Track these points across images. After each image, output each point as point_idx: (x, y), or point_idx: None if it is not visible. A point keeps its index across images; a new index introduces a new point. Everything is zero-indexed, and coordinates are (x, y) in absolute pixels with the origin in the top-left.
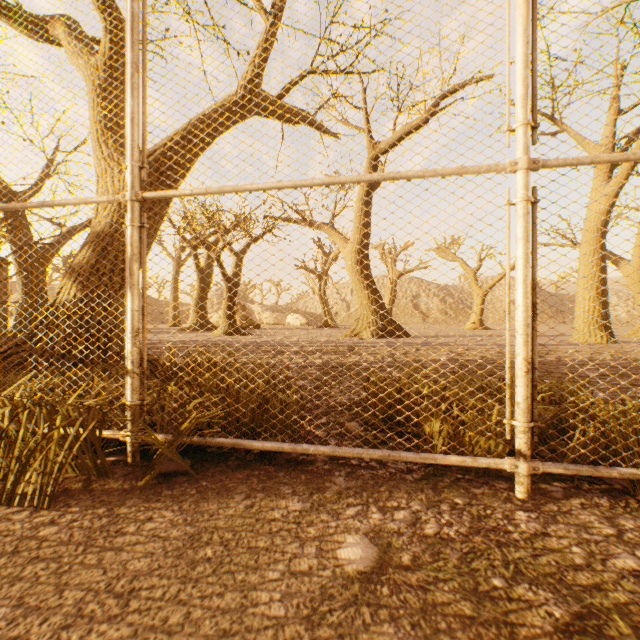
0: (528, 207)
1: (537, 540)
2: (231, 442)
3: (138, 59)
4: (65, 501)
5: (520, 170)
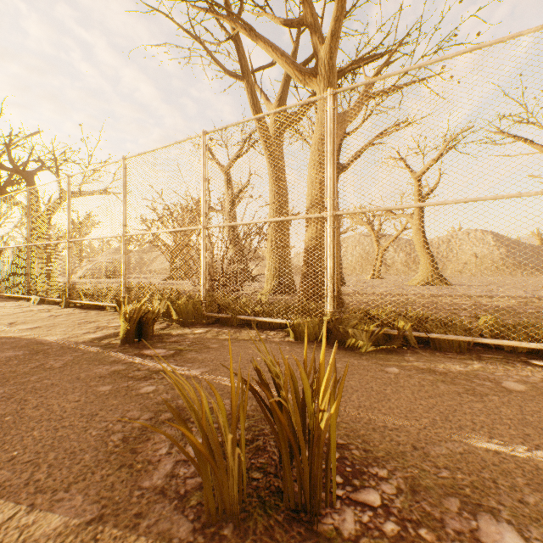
0: None
1: None
2: None
3: None
4: None
5: None
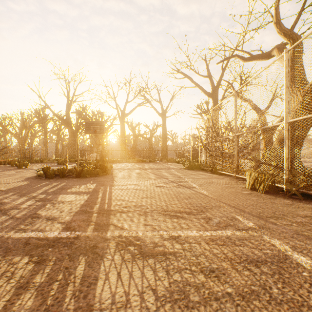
0: None
1: None
2: None
3: (287, 84)
4: (266, 194)
5: None
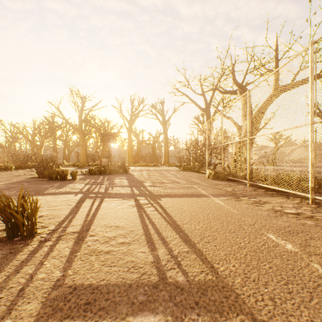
0: (248, 144)
1: (237, 186)
2: (227, 177)
3: (222, 126)
4: (212, 179)
5: (247, 139)
